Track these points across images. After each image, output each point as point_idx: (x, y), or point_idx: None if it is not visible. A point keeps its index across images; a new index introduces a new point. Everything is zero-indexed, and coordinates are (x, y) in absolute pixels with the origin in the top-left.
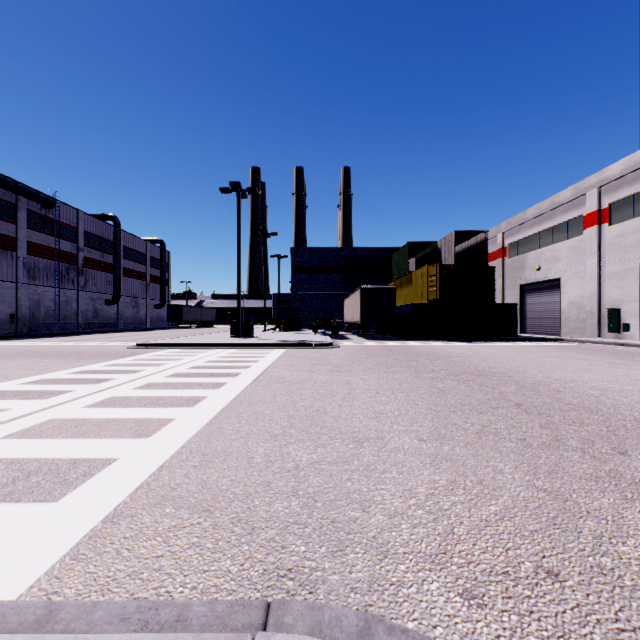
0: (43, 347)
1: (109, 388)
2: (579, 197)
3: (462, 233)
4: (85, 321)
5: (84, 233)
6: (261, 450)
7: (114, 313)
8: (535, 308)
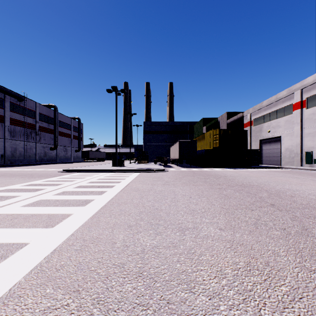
0: (14, 171)
1: (40, 194)
2: (290, 94)
3: (230, 113)
4: (39, 158)
5: (39, 114)
6: (121, 237)
7: (54, 154)
8: (267, 151)
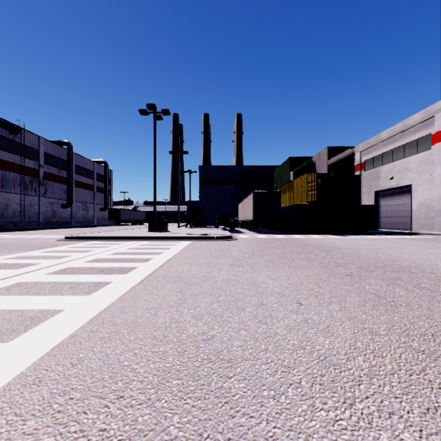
0: None
1: None
2: (428, 119)
3: (333, 149)
4: (45, 220)
5: (44, 154)
6: None
7: (68, 214)
8: (388, 209)
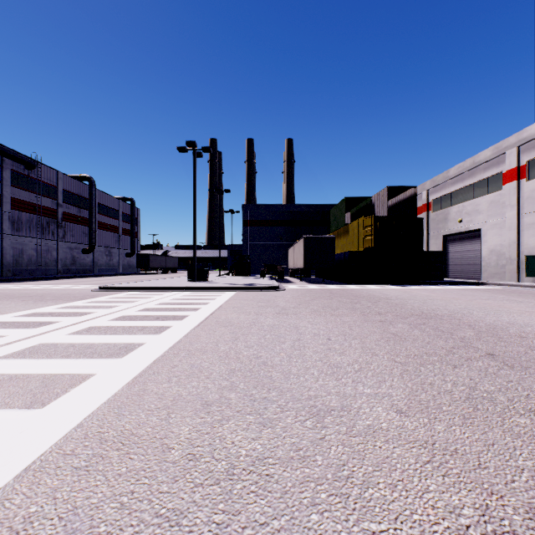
0: (15, 290)
1: (44, 333)
2: (499, 156)
3: (393, 189)
4: (64, 267)
5: (63, 191)
6: (184, 432)
7: (90, 261)
8: (457, 256)
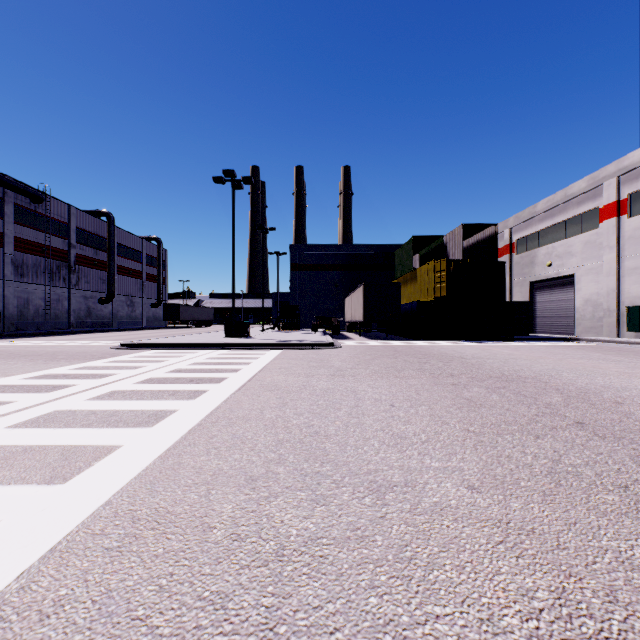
0: (20, 347)
1: (59, 398)
2: (595, 188)
3: (470, 227)
4: (77, 320)
5: (76, 229)
6: (227, 510)
7: (108, 312)
8: (546, 306)
